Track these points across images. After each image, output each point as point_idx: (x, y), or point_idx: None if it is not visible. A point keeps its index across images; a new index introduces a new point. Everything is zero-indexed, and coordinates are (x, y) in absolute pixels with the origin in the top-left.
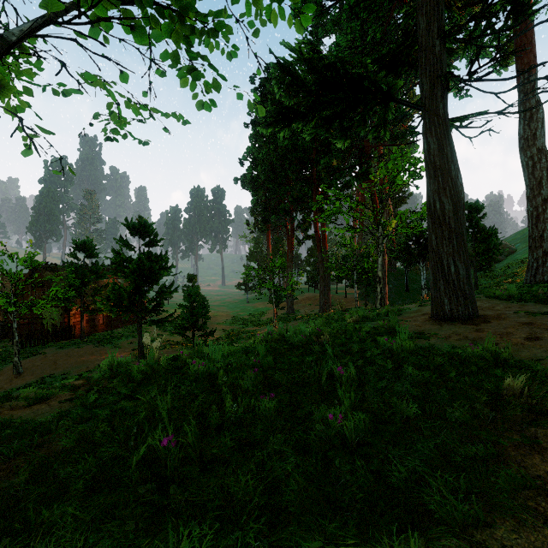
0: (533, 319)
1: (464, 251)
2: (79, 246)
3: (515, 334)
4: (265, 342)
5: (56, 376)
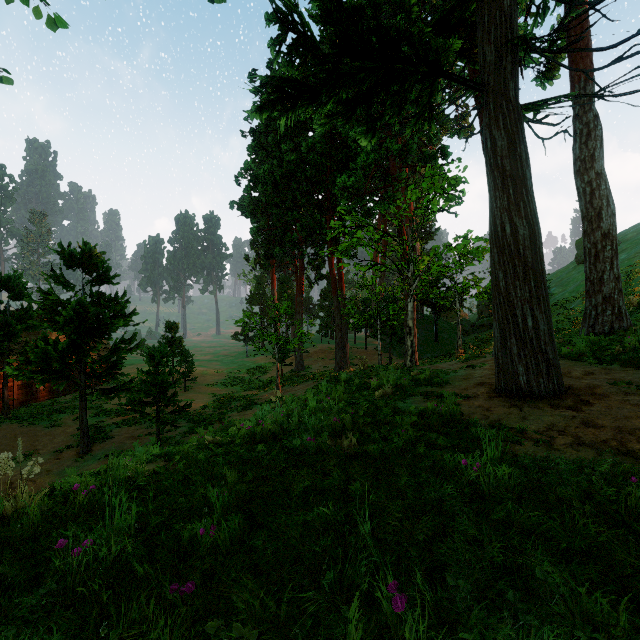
0: None
1: (545, 296)
2: None
3: None
4: (251, 438)
5: None
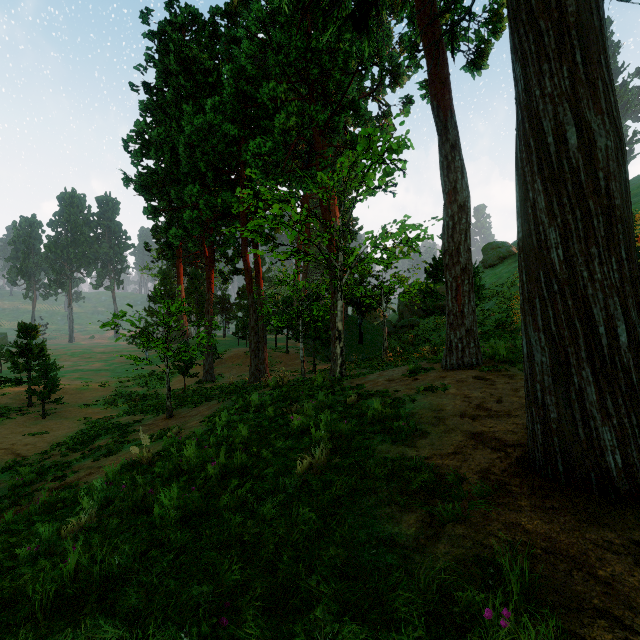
0: None
1: (639, 279)
2: None
3: None
4: None
5: None
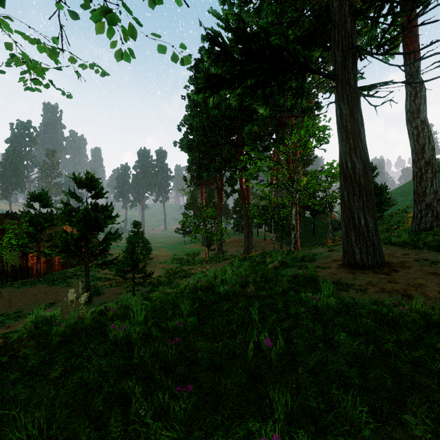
0: (435, 269)
1: (372, 206)
2: (34, 197)
3: (428, 286)
4: (194, 289)
5: (9, 314)
